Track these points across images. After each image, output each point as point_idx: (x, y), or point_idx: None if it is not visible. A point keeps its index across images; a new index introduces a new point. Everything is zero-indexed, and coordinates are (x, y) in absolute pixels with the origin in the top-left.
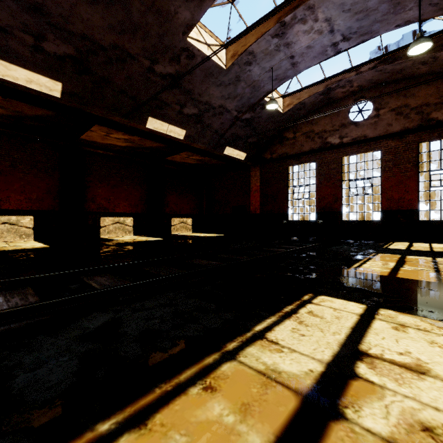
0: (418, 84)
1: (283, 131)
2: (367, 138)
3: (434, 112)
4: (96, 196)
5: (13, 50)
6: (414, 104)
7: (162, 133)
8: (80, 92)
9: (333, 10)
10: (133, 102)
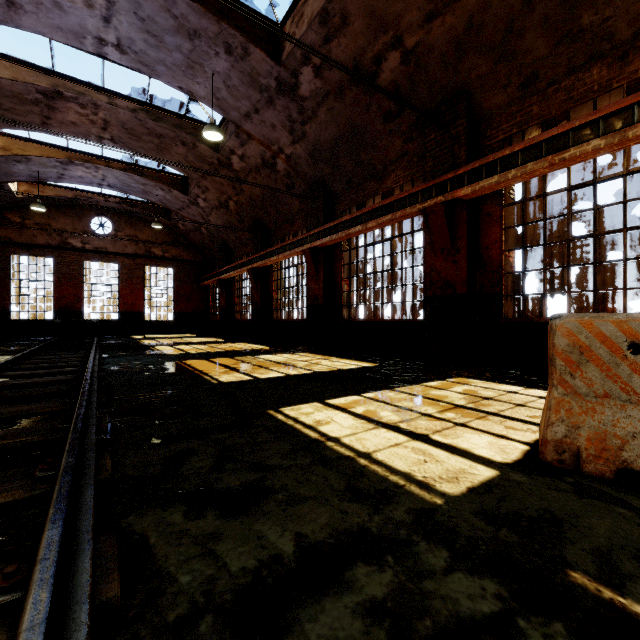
0: (144, 224)
1: (4, 209)
2: (109, 252)
3: (153, 248)
4: None
5: None
6: (142, 238)
7: None
8: None
9: (111, 175)
10: None
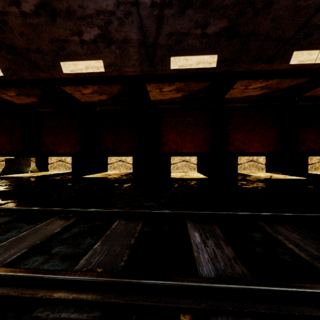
0: None
1: None
2: None
3: None
4: (234, 140)
5: (190, 46)
6: None
7: (308, 64)
8: (229, 56)
9: None
10: (277, 43)
